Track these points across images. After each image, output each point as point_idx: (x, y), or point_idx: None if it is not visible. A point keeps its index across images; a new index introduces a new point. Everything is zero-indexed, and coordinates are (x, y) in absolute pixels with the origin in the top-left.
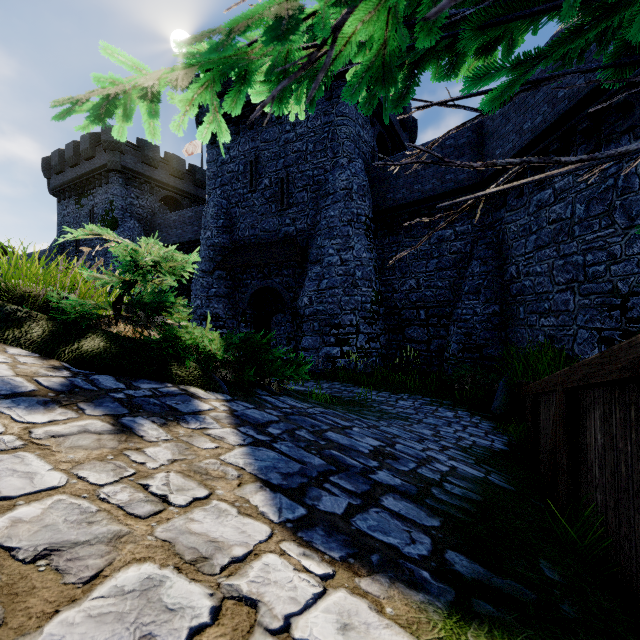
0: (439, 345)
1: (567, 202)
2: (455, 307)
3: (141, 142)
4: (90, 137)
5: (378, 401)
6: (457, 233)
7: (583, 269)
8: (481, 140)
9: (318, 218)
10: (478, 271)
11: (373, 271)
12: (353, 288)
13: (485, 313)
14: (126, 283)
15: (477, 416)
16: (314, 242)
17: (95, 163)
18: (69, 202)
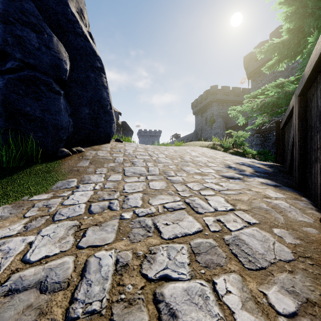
0: None
1: None
2: None
3: (223, 87)
4: (206, 92)
5: None
6: None
7: None
8: None
9: None
10: None
11: None
12: None
13: None
14: (235, 140)
15: None
16: None
17: (207, 100)
18: (198, 116)
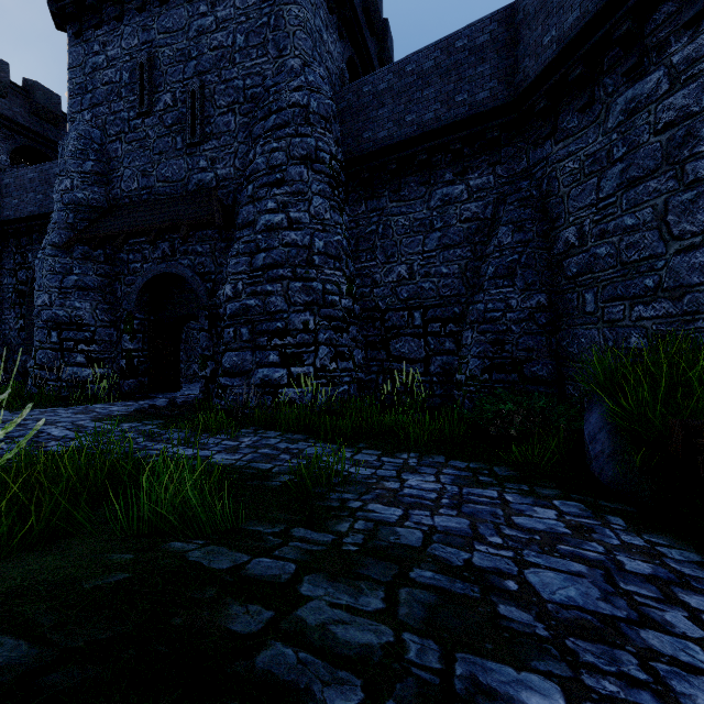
0: (443, 364)
1: None
2: (472, 302)
3: None
4: None
5: (358, 481)
6: (472, 189)
7: None
8: (513, 34)
9: (252, 156)
10: (510, 241)
11: (343, 244)
12: (309, 268)
13: (525, 307)
14: None
15: (610, 516)
16: (245, 194)
17: None
18: None
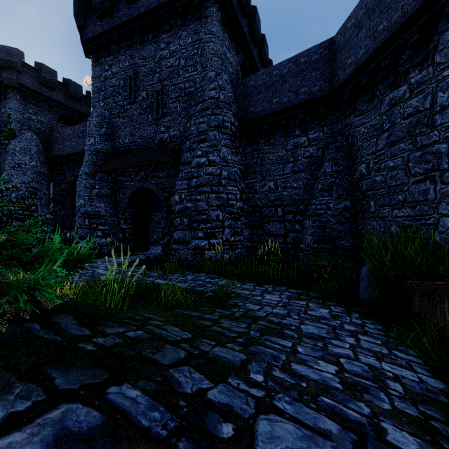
0: (294, 238)
1: (426, 93)
2: (309, 204)
3: (39, 65)
4: None
5: (243, 296)
6: (310, 140)
7: (447, 156)
8: (332, 55)
9: (189, 125)
10: (330, 171)
11: (237, 172)
12: (219, 186)
13: (338, 208)
14: None
15: (354, 313)
16: (185, 146)
17: None
18: None
